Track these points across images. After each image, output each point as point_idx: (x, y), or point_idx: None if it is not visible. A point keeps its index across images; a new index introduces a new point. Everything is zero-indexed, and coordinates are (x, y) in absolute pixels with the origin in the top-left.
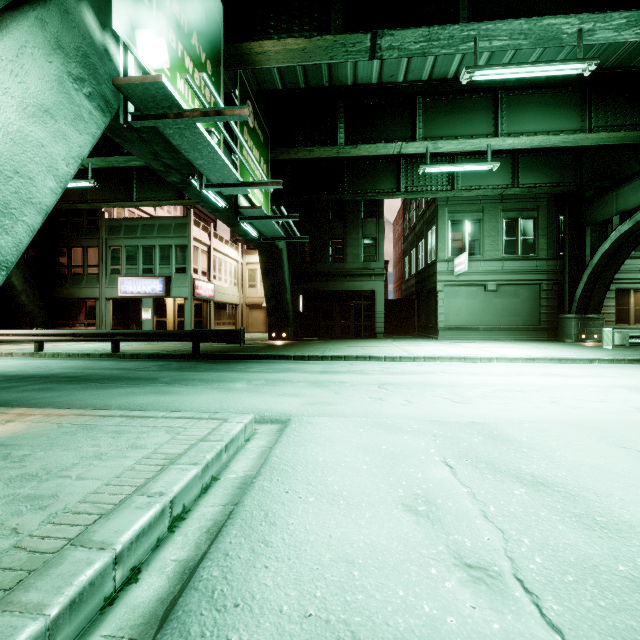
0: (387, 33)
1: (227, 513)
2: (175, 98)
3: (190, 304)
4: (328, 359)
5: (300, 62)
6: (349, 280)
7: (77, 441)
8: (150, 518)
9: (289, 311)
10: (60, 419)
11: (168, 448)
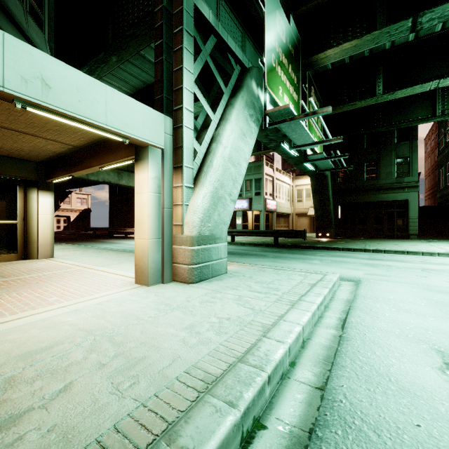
0: (427, 12)
1: (347, 308)
2: (292, 112)
3: (263, 214)
4: (370, 251)
5: (351, 54)
6: (382, 193)
7: (263, 274)
8: (321, 299)
9: (332, 218)
10: (246, 266)
11: (306, 281)
